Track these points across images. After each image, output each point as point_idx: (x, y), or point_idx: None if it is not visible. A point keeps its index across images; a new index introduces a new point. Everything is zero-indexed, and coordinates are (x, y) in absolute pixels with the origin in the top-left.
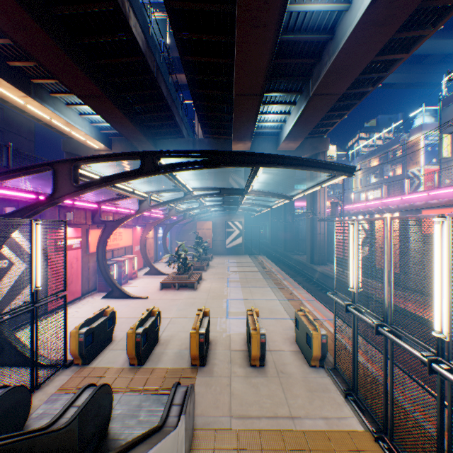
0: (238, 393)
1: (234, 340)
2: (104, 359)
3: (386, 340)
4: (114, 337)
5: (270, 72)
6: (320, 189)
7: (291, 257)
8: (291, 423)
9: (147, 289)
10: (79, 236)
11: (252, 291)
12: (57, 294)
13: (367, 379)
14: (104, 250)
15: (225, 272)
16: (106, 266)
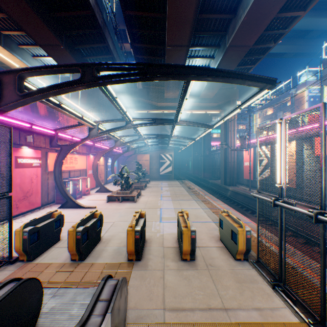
0: (171, 285)
1: (167, 239)
2: (48, 256)
3: (324, 229)
4: (61, 238)
5: (195, 28)
6: (231, 128)
7: (208, 181)
8: (225, 315)
9: (96, 201)
10: (39, 157)
11: (180, 202)
12: (1, 194)
13: (297, 270)
14: (60, 168)
15: (159, 190)
16: (62, 182)
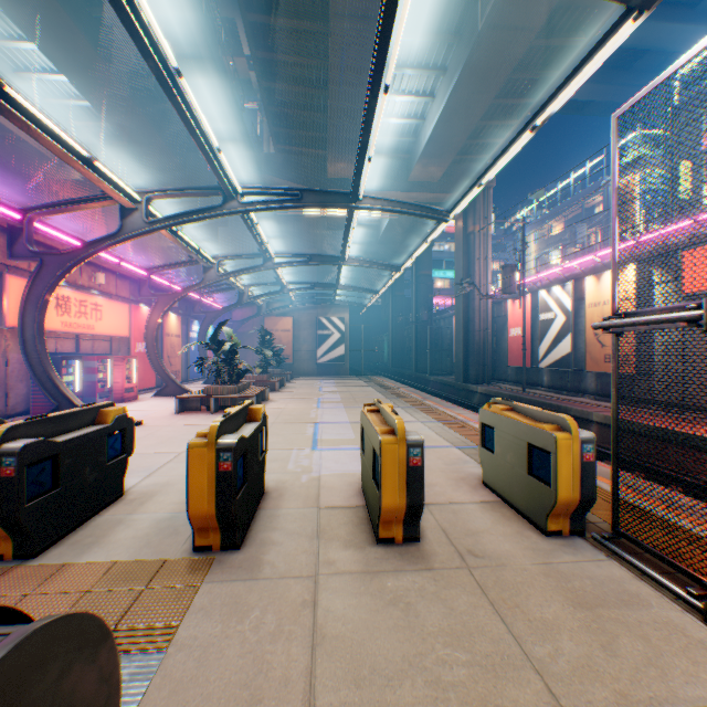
0: (344, 632)
1: (330, 488)
2: None
3: None
4: None
5: None
6: (481, 253)
7: (428, 379)
8: None
9: (149, 413)
10: None
11: None
12: None
13: None
14: (38, 318)
15: (314, 392)
16: (43, 354)
